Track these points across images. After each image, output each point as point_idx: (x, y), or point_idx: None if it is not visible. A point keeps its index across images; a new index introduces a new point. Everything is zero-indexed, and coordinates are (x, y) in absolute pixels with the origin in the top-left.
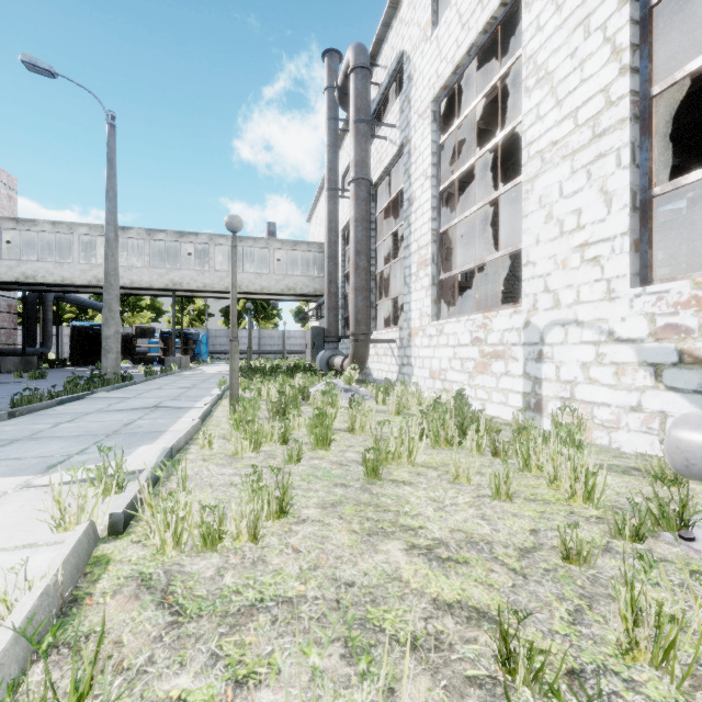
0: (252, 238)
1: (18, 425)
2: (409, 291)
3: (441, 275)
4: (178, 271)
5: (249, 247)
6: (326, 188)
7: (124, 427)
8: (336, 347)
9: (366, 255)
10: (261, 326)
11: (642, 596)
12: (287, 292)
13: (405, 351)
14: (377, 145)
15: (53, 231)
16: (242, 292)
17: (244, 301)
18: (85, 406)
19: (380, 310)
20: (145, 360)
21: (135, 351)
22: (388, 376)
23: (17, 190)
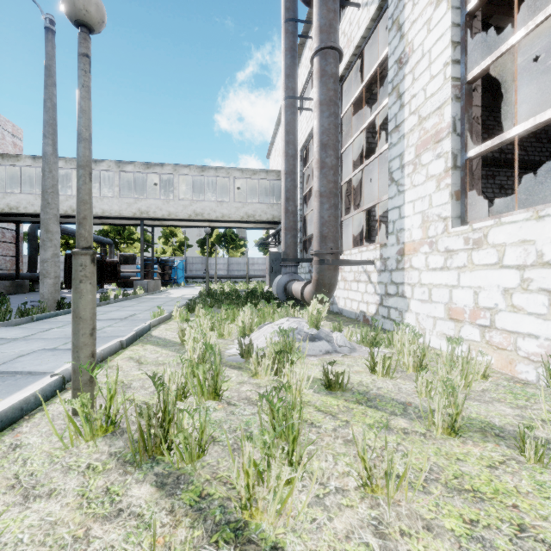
0: (214, 168)
1: None
2: (400, 190)
3: (472, 149)
4: (145, 200)
5: (211, 176)
6: (283, 97)
7: None
8: (294, 271)
9: (335, 148)
10: (230, 254)
11: None
12: (247, 219)
13: (391, 276)
14: (344, 26)
15: (33, 166)
16: (205, 219)
17: (216, 233)
18: None
19: (344, 229)
20: (128, 283)
21: (119, 276)
22: (362, 308)
23: (21, 138)
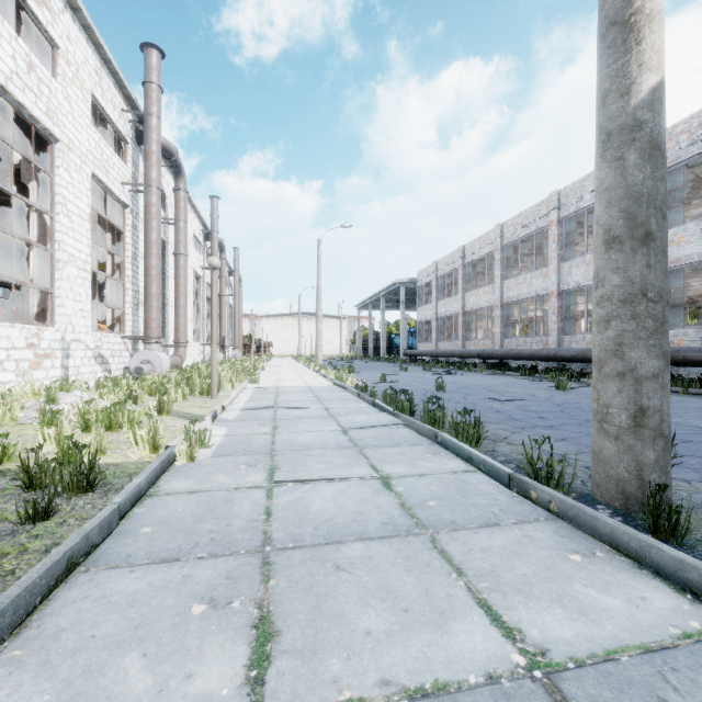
0: None
1: (339, 395)
2: None
3: None
4: None
5: None
6: None
7: (277, 394)
8: None
9: None
10: None
11: (194, 374)
12: None
13: None
14: None
15: None
16: None
17: None
18: (347, 406)
19: None
20: None
21: None
22: None
23: None
